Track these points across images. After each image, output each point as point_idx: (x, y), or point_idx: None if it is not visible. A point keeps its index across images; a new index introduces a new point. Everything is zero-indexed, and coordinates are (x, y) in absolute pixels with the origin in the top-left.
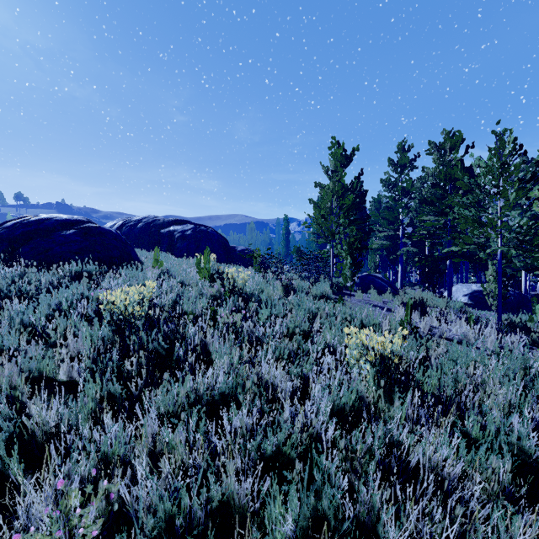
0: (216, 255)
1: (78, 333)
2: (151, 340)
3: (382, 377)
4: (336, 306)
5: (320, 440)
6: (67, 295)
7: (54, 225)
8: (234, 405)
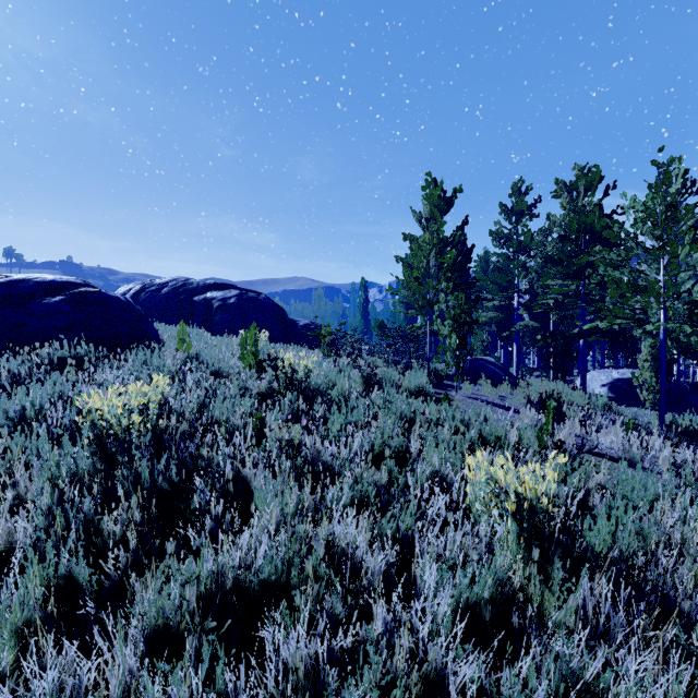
0: (270, 332)
1: (34, 463)
2: (154, 473)
3: (532, 539)
4: (439, 407)
5: (441, 683)
6: (34, 396)
7: (33, 289)
8: (282, 623)
